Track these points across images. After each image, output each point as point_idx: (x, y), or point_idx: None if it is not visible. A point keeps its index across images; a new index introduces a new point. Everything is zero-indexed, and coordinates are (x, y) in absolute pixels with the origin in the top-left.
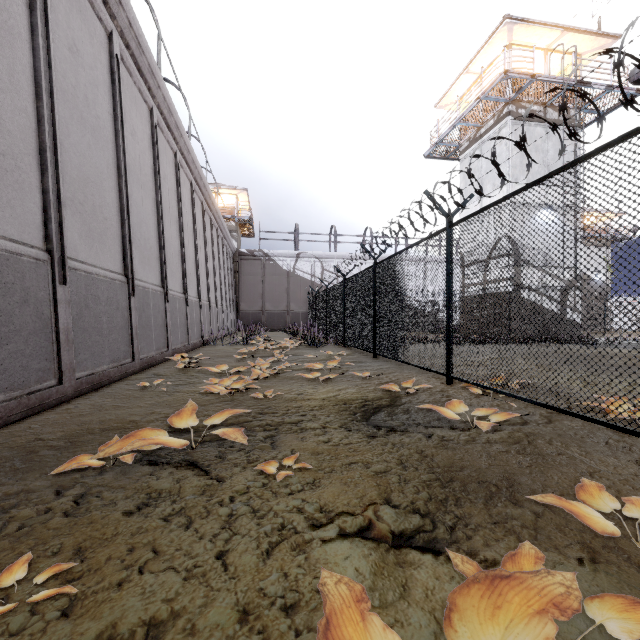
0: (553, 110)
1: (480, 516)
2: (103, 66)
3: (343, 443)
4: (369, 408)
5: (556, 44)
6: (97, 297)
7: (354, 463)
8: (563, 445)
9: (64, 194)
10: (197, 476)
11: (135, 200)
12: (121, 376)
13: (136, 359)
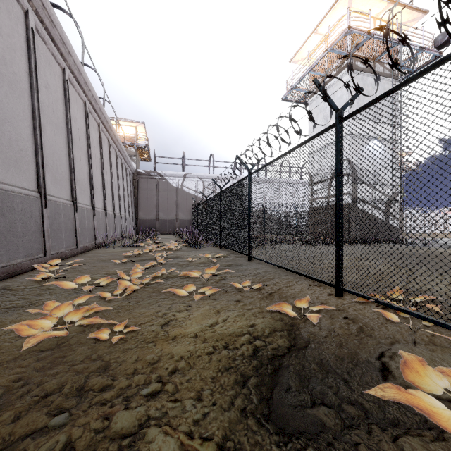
0: (380, 65)
1: None
2: None
3: None
4: (263, 359)
5: (382, 14)
6: None
7: None
8: None
9: None
10: None
11: None
12: None
13: None
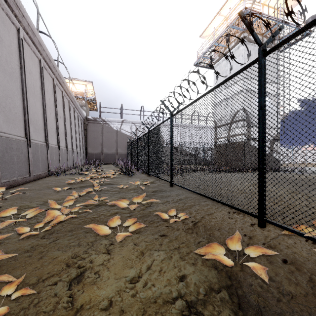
0: (266, 39)
1: None
2: None
3: None
4: None
5: (268, 1)
6: None
7: None
8: None
9: None
10: None
11: None
12: None
13: None
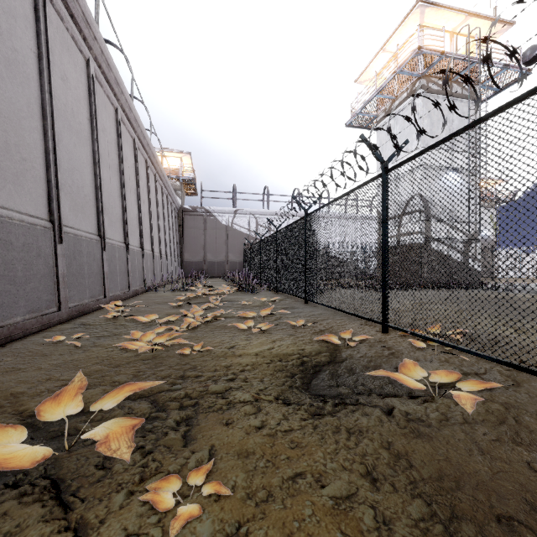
0: (458, 85)
1: None
2: None
3: (281, 430)
4: (308, 367)
5: (460, 28)
6: (9, 242)
7: (300, 476)
8: None
9: None
10: (43, 524)
11: (66, 146)
12: (42, 327)
13: (63, 308)
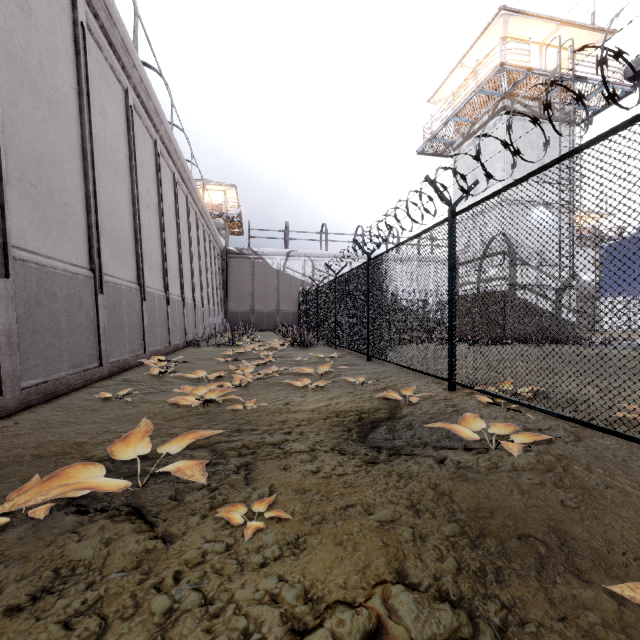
0: None
1: (538, 606)
2: (64, 33)
3: (336, 474)
4: (366, 422)
5: (551, 38)
6: (53, 293)
7: (351, 507)
8: (606, 473)
9: (8, 172)
10: (136, 534)
11: (105, 187)
12: (84, 383)
13: (104, 363)
